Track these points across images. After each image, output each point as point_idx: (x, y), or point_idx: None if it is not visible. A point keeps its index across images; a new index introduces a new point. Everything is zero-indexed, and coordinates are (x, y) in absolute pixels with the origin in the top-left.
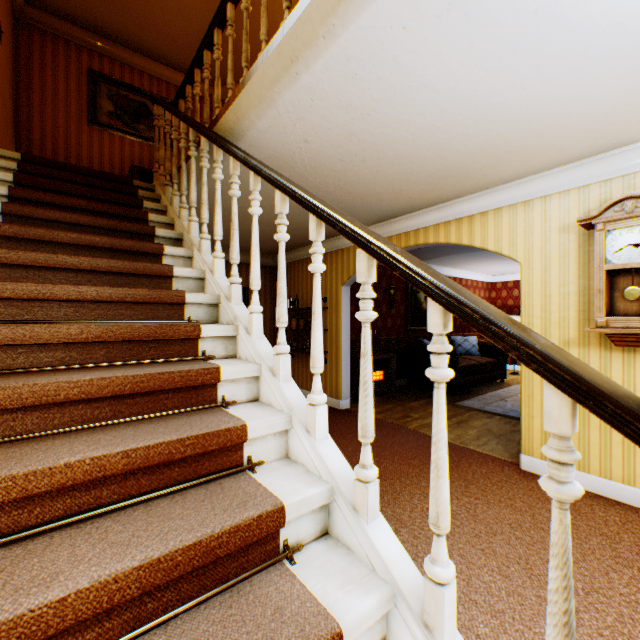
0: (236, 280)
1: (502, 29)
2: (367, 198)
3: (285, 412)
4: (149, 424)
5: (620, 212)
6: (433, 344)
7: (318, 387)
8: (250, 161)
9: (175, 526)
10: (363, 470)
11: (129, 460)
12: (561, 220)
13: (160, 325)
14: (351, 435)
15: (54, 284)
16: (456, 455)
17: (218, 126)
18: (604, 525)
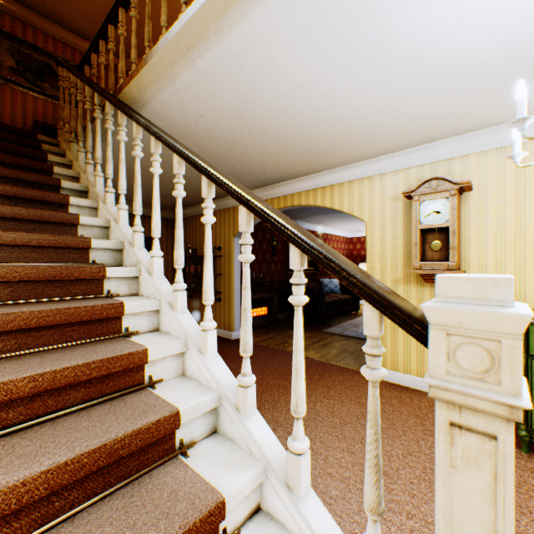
0: (139, 229)
1: (348, 49)
2: (253, 166)
3: (182, 338)
4: (55, 353)
5: (428, 188)
6: (294, 278)
7: (209, 316)
8: (151, 128)
9: (81, 435)
10: (244, 378)
11: (36, 384)
12: (393, 192)
13: (66, 267)
14: (241, 359)
15: None
16: (321, 369)
17: (122, 94)
18: (418, 409)
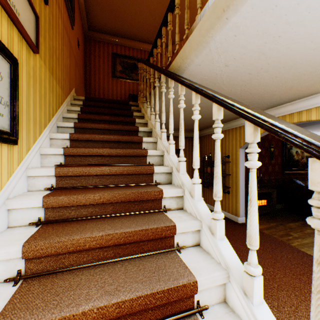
0: (182, 159)
1: None
2: (263, 95)
3: (222, 267)
4: (133, 266)
5: None
6: None
7: (254, 261)
8: (193, 85)
9: None
10: None
11: (120, 309)
12: None
13: (140, 191)
14: None
15: (90, 167)
16: None
17: (170, 67)
18: None
